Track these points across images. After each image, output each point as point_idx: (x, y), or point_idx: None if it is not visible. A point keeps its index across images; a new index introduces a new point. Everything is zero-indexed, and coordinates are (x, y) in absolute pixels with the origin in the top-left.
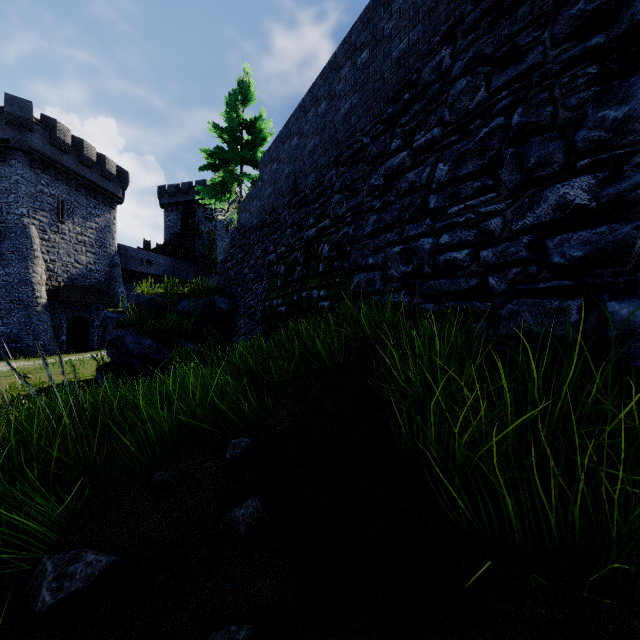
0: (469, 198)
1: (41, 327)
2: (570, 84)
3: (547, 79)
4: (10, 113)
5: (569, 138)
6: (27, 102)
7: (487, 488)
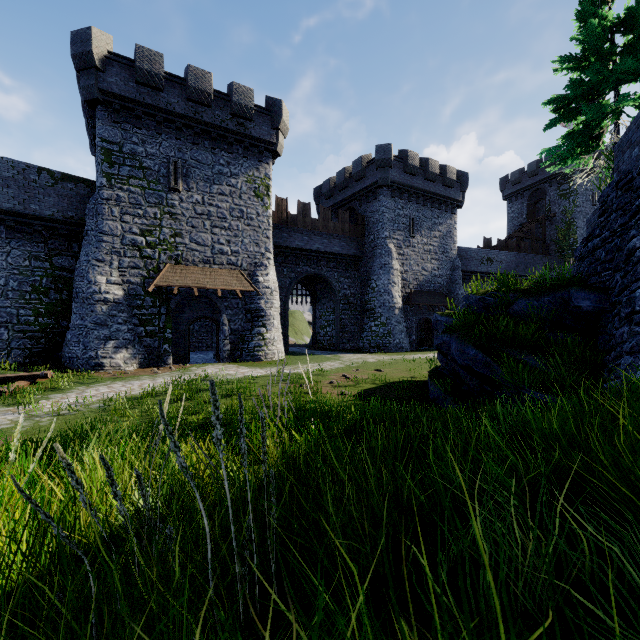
0: None
1: (397, 327)
2: None
3: None
4: (378, 160)
5: None
6: (388, 145)
7: None
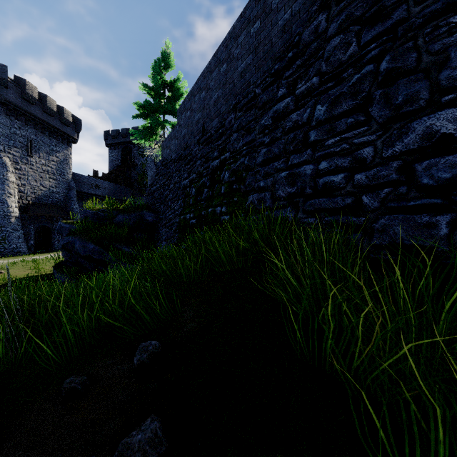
0: (343, 132)
1: (14, 234)
2: (433, 33)
3: (411, 31)
4: None
5: (433, 78)
6: (3, 66)
7: (387, 404)
